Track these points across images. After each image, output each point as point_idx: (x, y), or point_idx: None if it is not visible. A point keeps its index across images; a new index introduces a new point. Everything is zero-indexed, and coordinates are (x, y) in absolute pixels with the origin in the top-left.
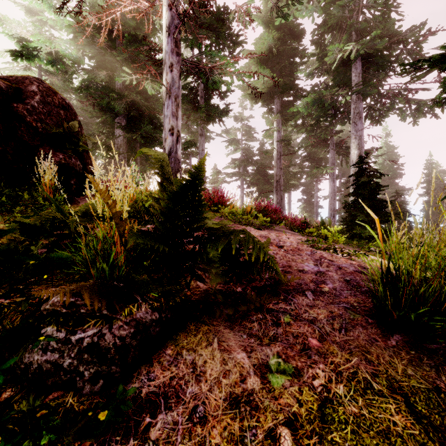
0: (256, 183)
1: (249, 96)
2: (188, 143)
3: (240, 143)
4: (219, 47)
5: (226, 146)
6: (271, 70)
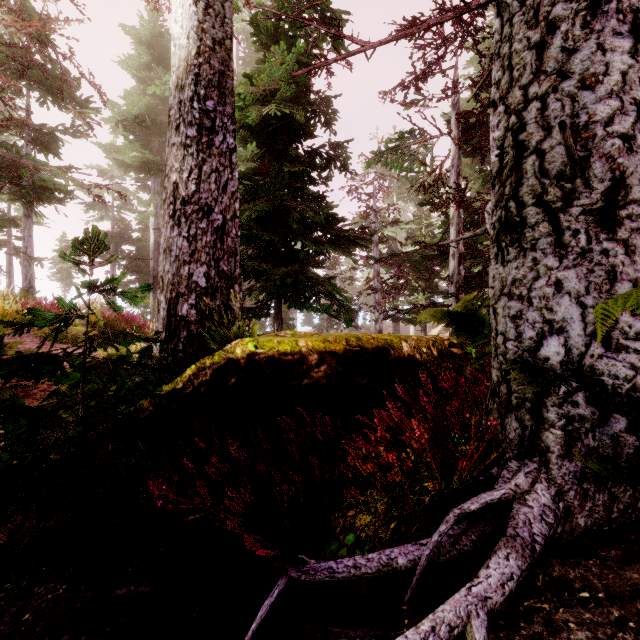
0: (137, 270)
1: (115, 161)
2: (3, 221)
3: (109, 210)
4: (59, 104)
5: (86, 210)
6: (147, 138)
